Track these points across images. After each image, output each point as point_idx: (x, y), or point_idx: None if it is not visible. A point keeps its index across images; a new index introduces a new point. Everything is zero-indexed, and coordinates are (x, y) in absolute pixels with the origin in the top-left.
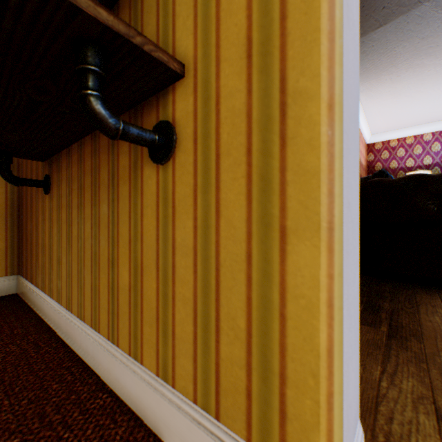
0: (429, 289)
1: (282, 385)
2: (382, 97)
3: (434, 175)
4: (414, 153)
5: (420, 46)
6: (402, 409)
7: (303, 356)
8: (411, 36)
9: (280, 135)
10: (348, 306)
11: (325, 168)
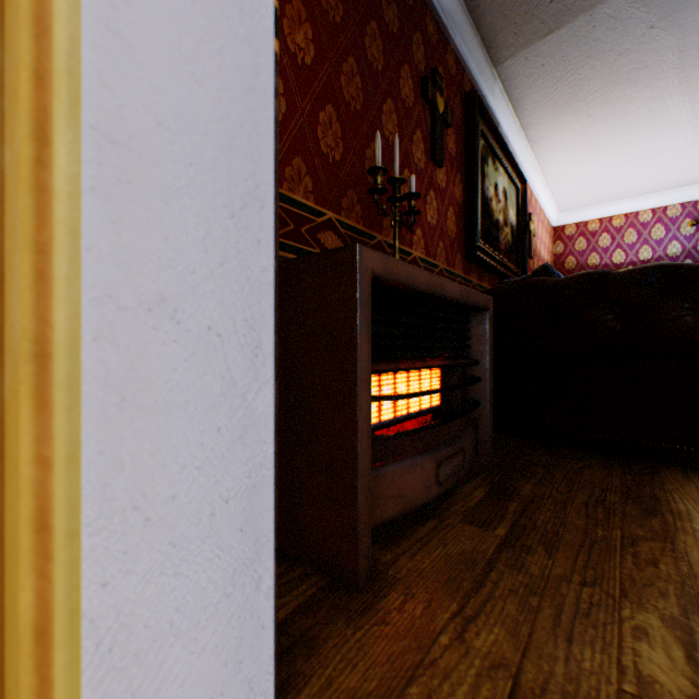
0: (611, 460)
1: (4, 695)
2: (568, 151)
3: (618, 273)
4: (625, 242)
5: (619, 67)
6: (449, 692)
7: (13, 639)
8: (603, 49)
9: (3, 153)
10: (152, 522)
11: (30, 218)
